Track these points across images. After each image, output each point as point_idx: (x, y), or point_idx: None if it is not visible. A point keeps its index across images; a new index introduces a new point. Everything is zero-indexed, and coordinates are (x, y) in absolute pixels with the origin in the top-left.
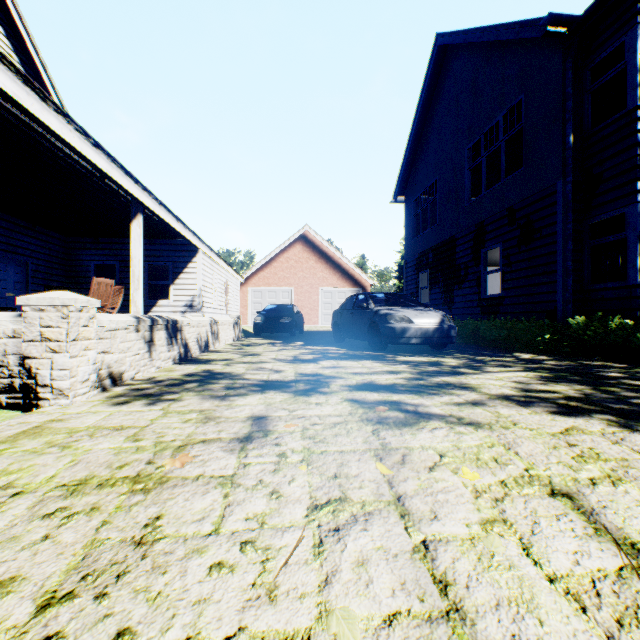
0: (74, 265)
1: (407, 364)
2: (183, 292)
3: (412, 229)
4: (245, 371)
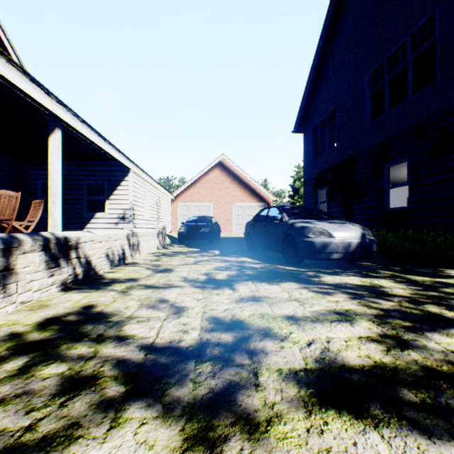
0: (24, 183)
1: (344, 292)
2: (117, 206)
3: (311, 153)
4: (134, 310)
